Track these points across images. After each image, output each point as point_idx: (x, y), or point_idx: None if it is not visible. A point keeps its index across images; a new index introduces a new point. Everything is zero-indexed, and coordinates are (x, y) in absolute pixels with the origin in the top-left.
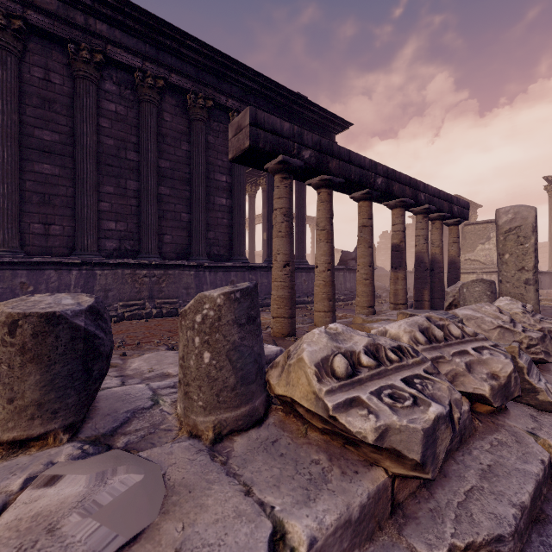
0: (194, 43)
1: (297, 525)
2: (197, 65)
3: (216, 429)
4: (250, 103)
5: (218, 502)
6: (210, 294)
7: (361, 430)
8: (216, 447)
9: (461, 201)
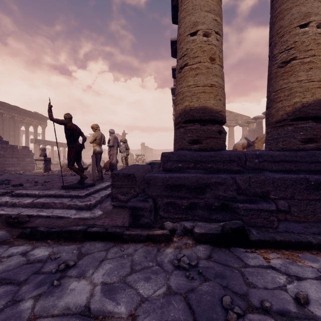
0: (8, 104)
1: None
2: (7, 107)
3: None
4: (21, 115)
5: None
6: None
7: None
8: None
9: None
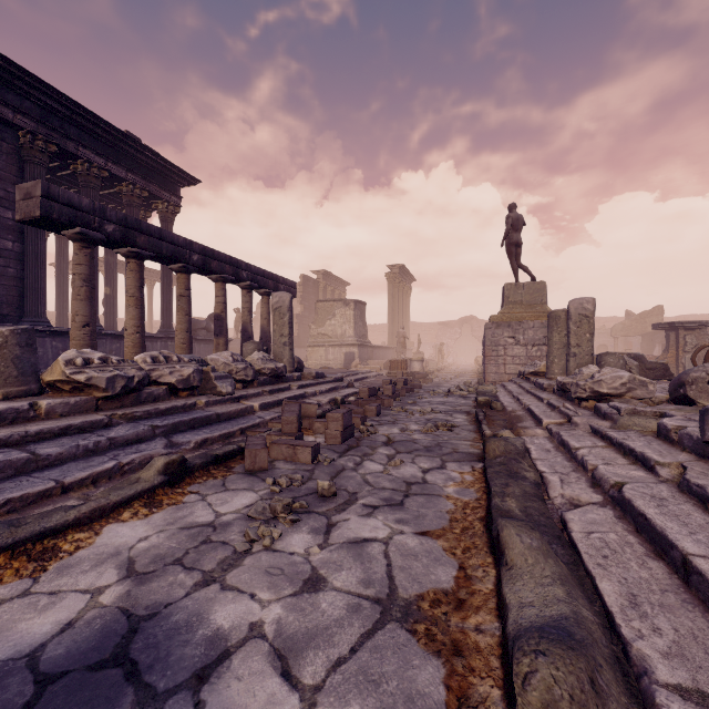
0: None
1: (44, 401)
2: None
3: (5, 395)
4: (54, 127)
5: (7, 403)
6: (1, 330)
7: (80, 378)
8: (5, 400)
9: (289, 281)
